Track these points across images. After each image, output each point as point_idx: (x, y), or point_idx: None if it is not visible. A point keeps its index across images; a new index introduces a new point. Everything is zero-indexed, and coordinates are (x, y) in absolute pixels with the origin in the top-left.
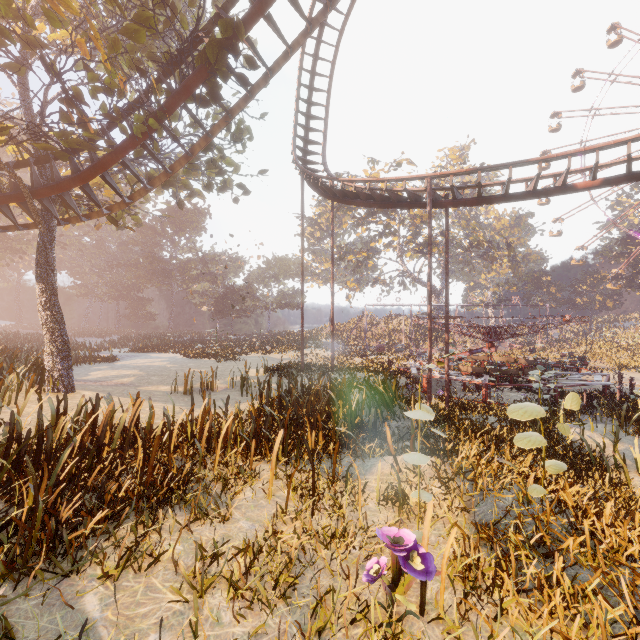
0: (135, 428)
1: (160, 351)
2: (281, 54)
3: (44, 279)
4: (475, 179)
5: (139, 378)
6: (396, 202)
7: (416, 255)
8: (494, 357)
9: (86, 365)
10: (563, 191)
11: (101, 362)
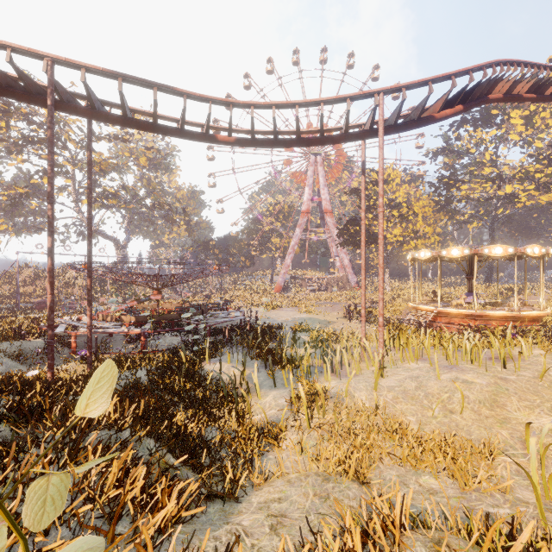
0: None
1: None
2: None
3: None
4: (158, 147)
5: None
6: (5, 86)
7: (98, 206)
8: (164, 304)
9: None
10: (207, 138)
11: None
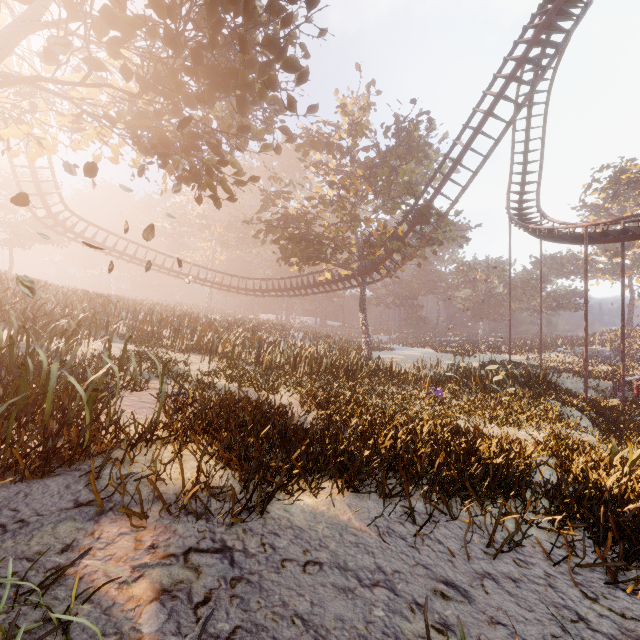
0: (390, 370)
1: (420, 347)
2: (461, 190)
3: (362, 310)
4: None
5: (402, 360)
6: (573, 240)
7: None
8: None
9: (378, 351)
10: None
11: (385, 350)
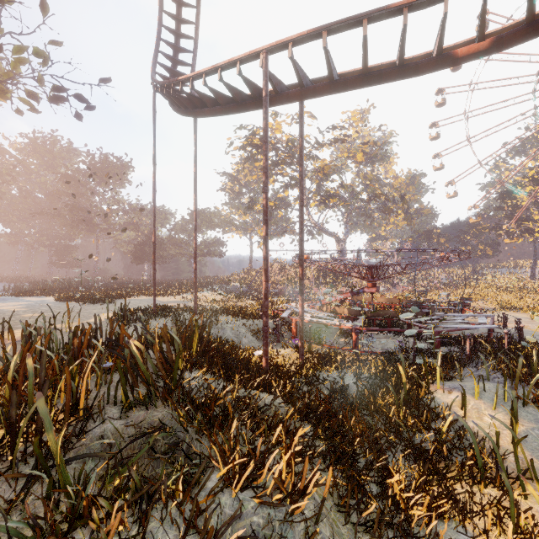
0: None
1: (42, 294)
2: None
3: None
4: (374, 139)
5: None
6: (240, 102)
7: (322, 207)
8: (379, 298)
9: None
10: (439, 62)
11: None
